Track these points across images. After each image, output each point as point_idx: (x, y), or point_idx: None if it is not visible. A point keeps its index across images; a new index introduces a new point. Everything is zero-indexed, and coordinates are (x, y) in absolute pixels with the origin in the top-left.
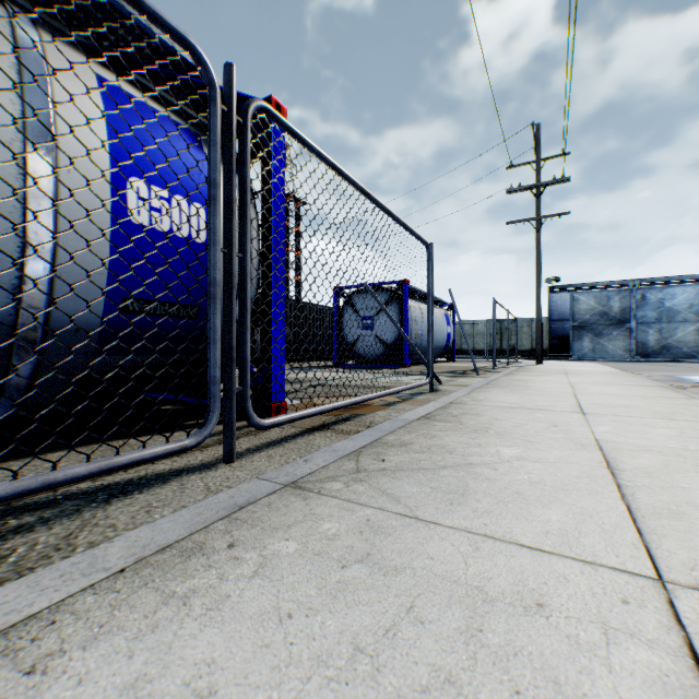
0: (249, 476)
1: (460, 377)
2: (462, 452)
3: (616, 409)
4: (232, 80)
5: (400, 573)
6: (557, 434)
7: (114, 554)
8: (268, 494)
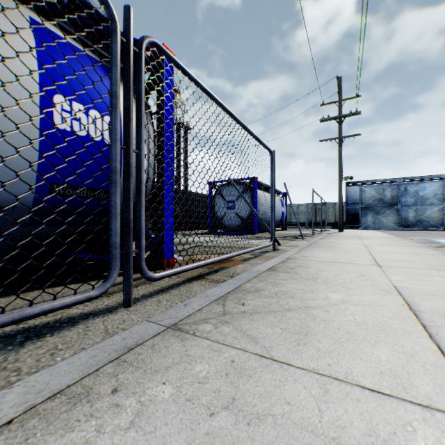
0: (141, 319)
1: (291, 240)
2: (300, 297)
3: (400, 262)
4: (129, 18)
5: (262, 422)
6: (365, 281)
7: (8, 401)
8: (153, 335)
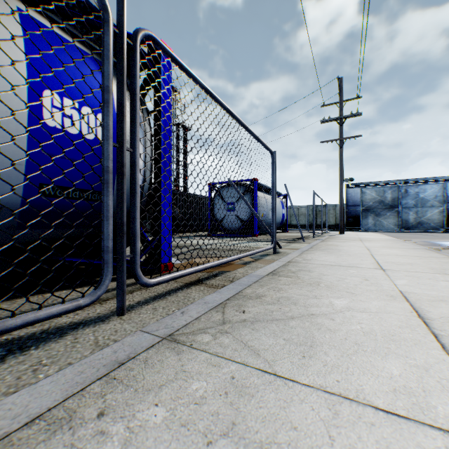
0: (134, 329)
1: (292, 243)
2: (304, 303)
3: (404, 266)
4: (123, 9)
5: None
6: (370, 286)
7: None
8: (147, 348)
